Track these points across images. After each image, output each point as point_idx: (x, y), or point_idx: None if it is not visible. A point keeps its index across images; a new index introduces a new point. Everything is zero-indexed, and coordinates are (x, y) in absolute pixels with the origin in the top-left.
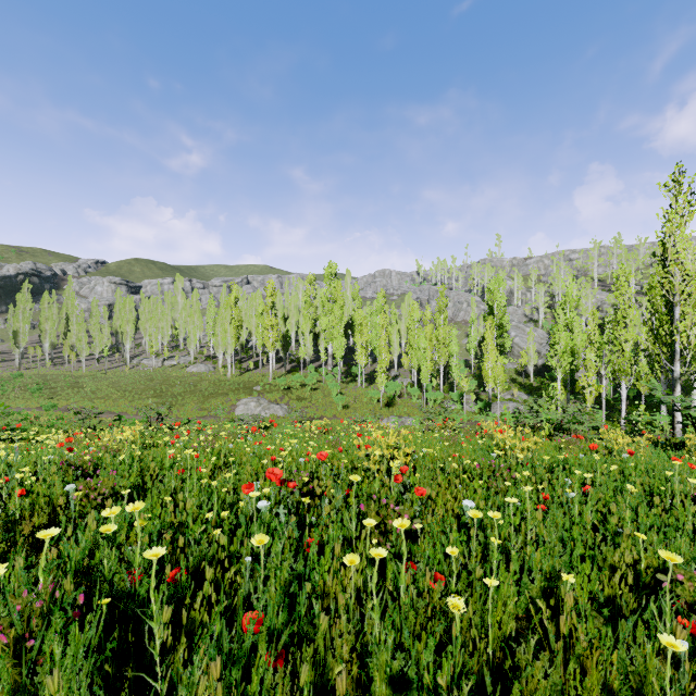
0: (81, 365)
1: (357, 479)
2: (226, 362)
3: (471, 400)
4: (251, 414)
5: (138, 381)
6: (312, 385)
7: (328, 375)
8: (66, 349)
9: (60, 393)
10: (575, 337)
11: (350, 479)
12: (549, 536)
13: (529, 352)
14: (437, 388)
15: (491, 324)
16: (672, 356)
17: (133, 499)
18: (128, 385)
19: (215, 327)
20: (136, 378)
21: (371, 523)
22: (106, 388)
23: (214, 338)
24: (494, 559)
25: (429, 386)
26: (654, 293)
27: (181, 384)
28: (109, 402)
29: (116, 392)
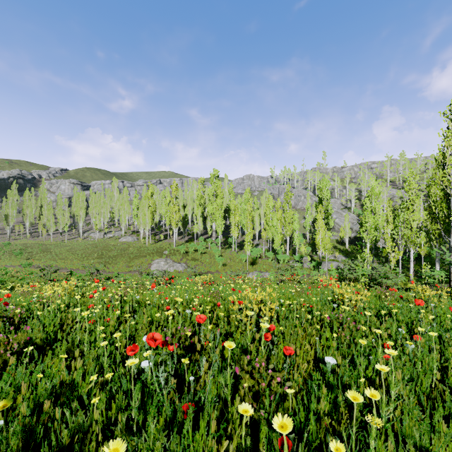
0: (50, 237)
1: (231, 344)
2: (145, 235)
3: (307, 260)
4: (161, 270)
5: (87, 247)
6: (202, 250)
7: (213, 244)
8: (40, 226)
9: (35, 255)
10: (378, 218)
11: (225, 344)
12: (406, 393)
13: (345, 229)
14: (285, 252)
15: (321, 210)
16: (449, 231)
17: (45, 349)
18: (80, 250)
19: (138, 212)
20: (86, 246)
21: (246, 409)
22: (65, 252)
23: (138, 219)
24: (372, 437)
25: (279, 251)
26: (431, 188)
27: (115, 249)
28: (67, 262)
29: (72, 254)
